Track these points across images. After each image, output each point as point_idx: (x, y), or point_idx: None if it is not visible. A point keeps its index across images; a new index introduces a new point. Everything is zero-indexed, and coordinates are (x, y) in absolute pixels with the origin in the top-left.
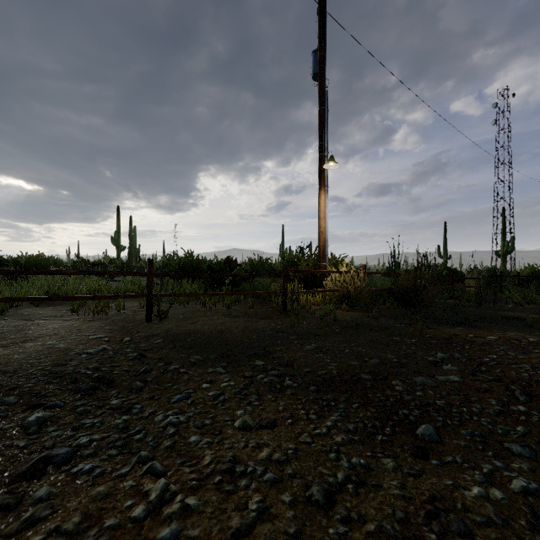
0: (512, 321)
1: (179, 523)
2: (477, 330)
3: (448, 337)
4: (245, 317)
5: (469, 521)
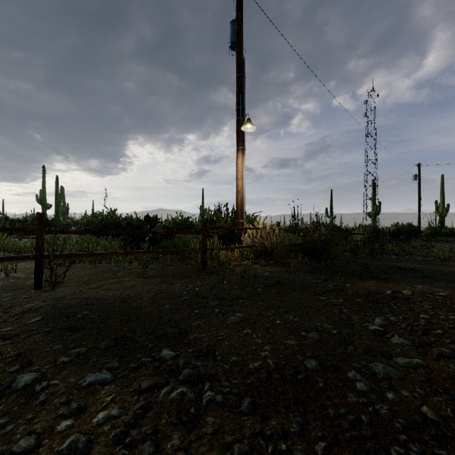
0: (406, 271)
1: None
2: (387, 283)
3: (369, 294)
4: (162, 277)
5: None
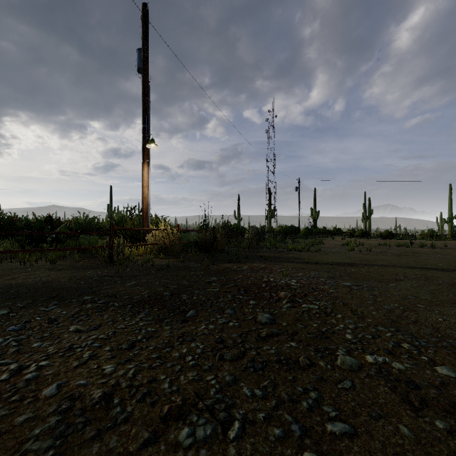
0: (261, 258)
1: (37, 372)
2: (240, 264)
3: (223, 269)
4: (72, 269)
5: (196, 336)
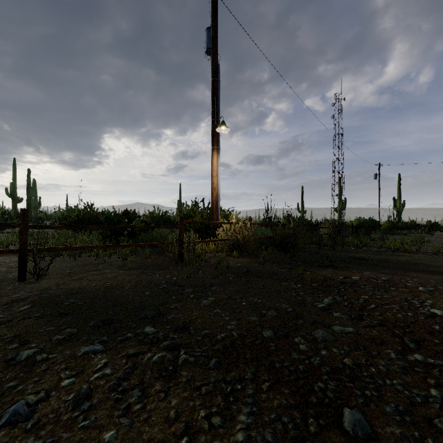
0: (360, 261)
1: None
2: (341, 271)
3: (324, 280)
4: (141, 269)
5: None
